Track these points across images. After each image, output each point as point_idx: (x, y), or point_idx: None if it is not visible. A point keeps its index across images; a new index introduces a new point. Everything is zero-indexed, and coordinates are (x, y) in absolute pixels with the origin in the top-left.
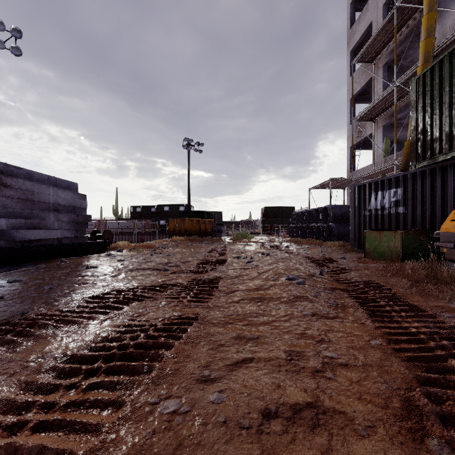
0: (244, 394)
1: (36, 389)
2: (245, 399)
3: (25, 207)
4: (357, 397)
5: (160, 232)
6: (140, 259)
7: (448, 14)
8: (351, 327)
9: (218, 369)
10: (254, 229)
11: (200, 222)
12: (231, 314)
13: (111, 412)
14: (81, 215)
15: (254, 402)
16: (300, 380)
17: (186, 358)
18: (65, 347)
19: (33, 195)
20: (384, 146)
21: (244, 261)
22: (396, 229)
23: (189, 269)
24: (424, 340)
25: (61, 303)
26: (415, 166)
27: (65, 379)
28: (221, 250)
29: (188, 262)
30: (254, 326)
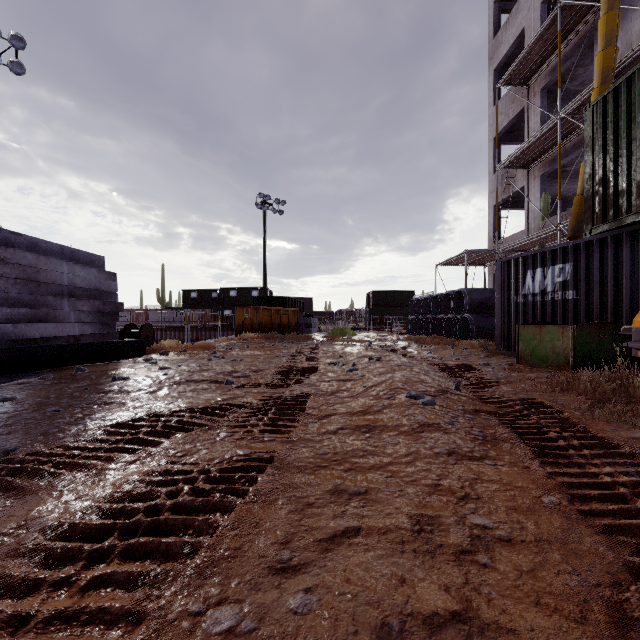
0: (347, 597)
1: (3, 588)
2: (349, 606)
3: (26, 291)
4: (534, 601)
5: (224, 327)
6: (192, 366)
7: (634, 15)
8: (510, 474)
9: (304, 548)
10: (357, 323)
11: (281, 312)
12: (325, 452)
13: (123, 633)
14: (109, 302)
15: (364, 610)
16: (437, 569)
17: (254, 528)
18: (64, 508)
19: (38, 273)
20: (543, 205)
21: (344, 370)
22: (563, 322)
23: (263, 380)
24: (626, 496)
25: (68, 435)
26: (591, 232)
27: (54, 569)
28: (310, 353)
29: (262, 371)
30: (360, 472)
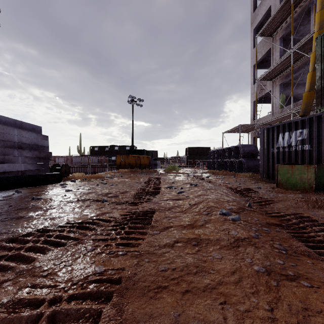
0: None
1: None
2: None
3: None
4: None
5: (112, 165)
6: (86, 189)
7: None
8: None
9: None
10: (180, 163)
11: (141, 157)
12: (165, 268)
13: None
14: (43, 151)
15: None
16: None
17: None
18: None
19: None
20: (281, 100)
21: (176, 192)
22: (302, 163)
23: (126, 199)
24: None
25: None
26: (320, 110)
27: None
28: (156, 181)
29: (126, 192)
30: (196, 296)
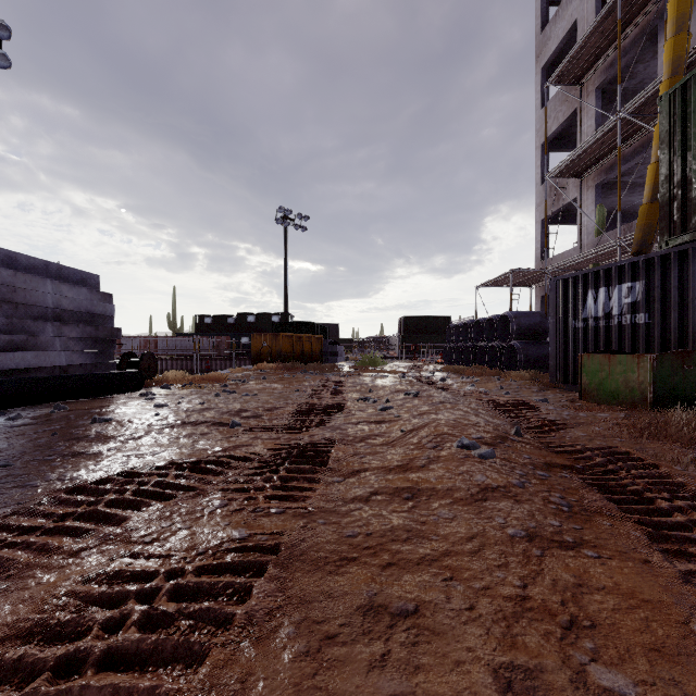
0: None
1: None
2: None
3: None
4: None
5: (241, 356)
6: (195, 402)
7: None
8: (626, 574)
9: None
10: (387, 351)
11: (303, 339)
12: (353, 533)
13: None
14: (103, 327)
15: None
16: None
17: None
18: None
19: (14, 293)
20: (598, 218)
21: (376, 408)
22: (632, 351)
23: (278, 422)
24: None
25: (5, 505)
26: (667, 244)
27: None
28: (335, 386)
29: (278, 409)
30: (404, 570)
